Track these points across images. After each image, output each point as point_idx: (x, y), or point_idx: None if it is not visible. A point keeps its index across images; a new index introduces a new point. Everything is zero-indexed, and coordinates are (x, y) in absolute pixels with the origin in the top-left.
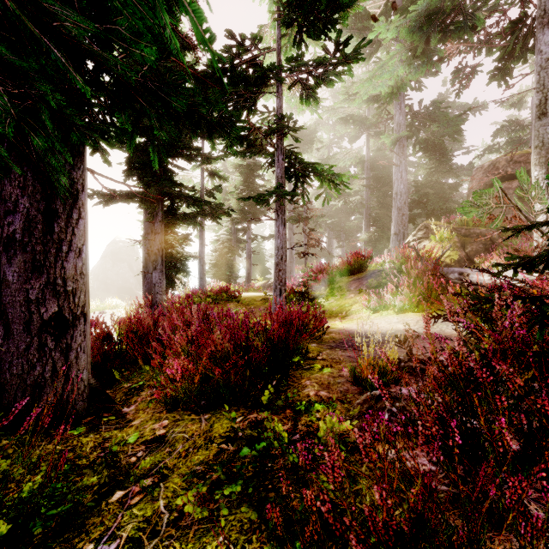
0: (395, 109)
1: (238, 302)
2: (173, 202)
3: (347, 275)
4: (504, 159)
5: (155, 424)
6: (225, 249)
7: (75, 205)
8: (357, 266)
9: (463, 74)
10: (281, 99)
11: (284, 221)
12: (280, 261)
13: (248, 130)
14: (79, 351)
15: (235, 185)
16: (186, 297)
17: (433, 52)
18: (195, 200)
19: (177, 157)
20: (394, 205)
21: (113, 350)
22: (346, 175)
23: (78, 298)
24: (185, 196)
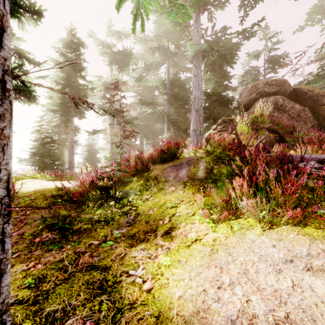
0: (193, 31)
1: None
2: None
3: (161, 163)
4: (262, 82)
5: None
6: (46, 138)
7: None
8: (170, 154)
9: (248, 2)
10: None
11: None
12: None
13: None
14: None
15: (55, 79)
16: None
17: None
18: None
19: None
20: (193, 107)
21: None
22: None
23: None
24: None
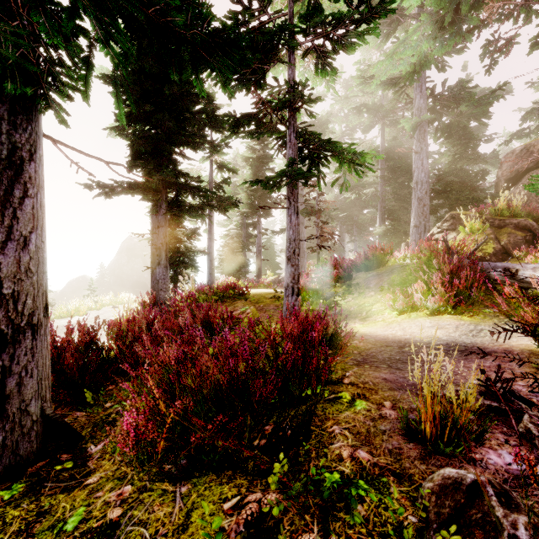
0: (414, 92)
1: (247, 299)
2: (178, 193)
3: (365, 271)
4: None
5: (113, 491)
6: (234, 244)
7: (19, 178)
8: (375, 261)
9: (495, 47)
10: (294, 70)
11: (297, 209)
12: (293, 255)
13: (255, 103)
14: (24, 375)
15: (245, 179)
16: (188, 295)
17: (463, 21)
18: (201, 191)
19: (183, 146)
20: (414, 195)
21: (95, 360)
22: (370, 155)
23: (22, 304)
24: (190, 187)
